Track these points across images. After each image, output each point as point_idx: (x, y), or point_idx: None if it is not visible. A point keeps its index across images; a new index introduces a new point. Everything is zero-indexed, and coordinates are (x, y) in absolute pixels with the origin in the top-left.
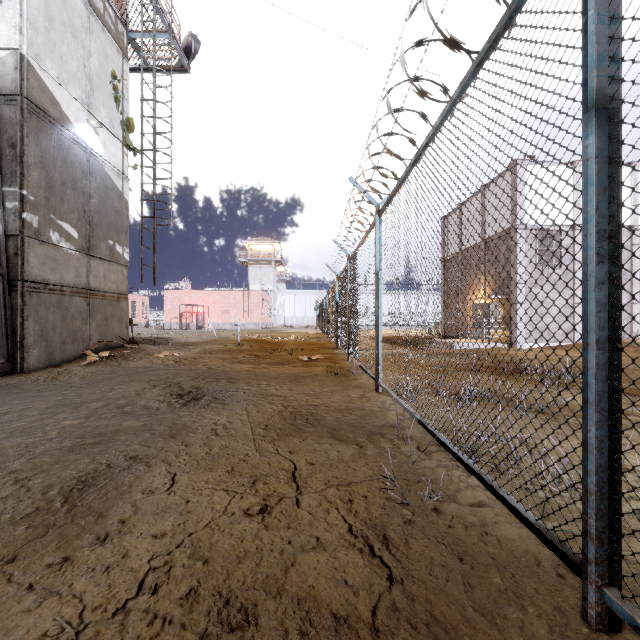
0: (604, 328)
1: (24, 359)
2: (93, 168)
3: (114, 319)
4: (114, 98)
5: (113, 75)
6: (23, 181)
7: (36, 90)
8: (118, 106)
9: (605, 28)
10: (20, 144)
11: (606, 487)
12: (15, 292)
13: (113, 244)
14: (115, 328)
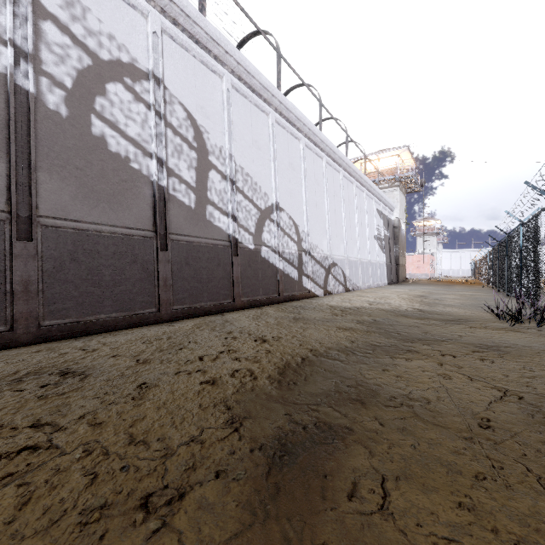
0: (492, 273)
1: (399, 280)
2: (403, 234)
3: (404, 272)
4: (405, 212)
5: (405, 207)
6: (398, 244)
7: (399, 224)
8: (405, 214)
9: (492, 258)
10: (398, 236)
11: (492, 281)
12: (397, 267)
13: (404, 252)
14: (404, 275)
